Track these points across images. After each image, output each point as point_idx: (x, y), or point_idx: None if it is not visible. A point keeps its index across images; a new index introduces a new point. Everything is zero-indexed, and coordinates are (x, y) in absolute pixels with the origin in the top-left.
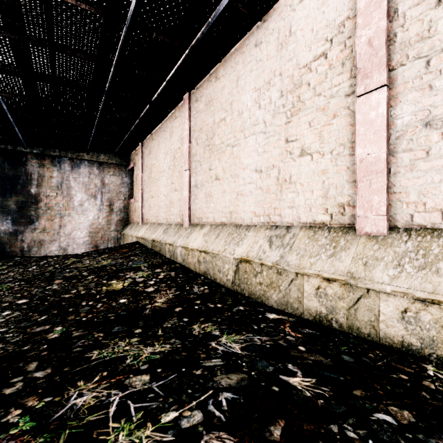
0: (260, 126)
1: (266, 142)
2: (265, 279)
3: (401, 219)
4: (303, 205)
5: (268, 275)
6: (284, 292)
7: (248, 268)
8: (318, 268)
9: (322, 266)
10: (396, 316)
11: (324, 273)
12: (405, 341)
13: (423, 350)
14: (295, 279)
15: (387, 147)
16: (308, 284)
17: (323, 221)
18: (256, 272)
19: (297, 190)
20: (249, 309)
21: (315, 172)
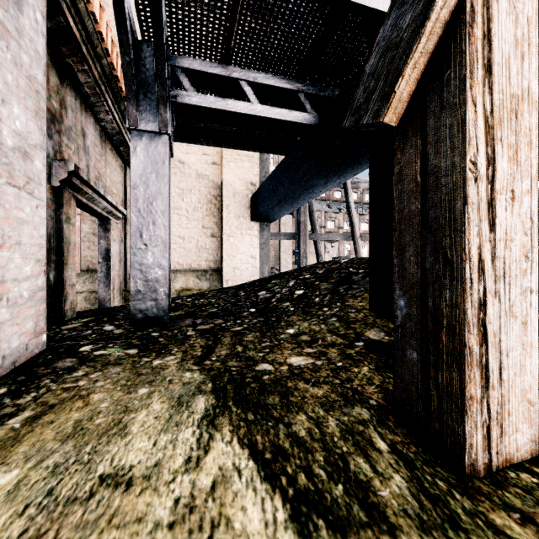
0: None
1: None
2: None
3: (86, 266)
4: None
5: None
6: None
7: None
8: None
9: None
10: (83, 300)
11: None
12: (86, 307)
13: (92, 308)
14: None
15: (81, 238)
16: None
17: None
18: None
19: None
20: None
21: None
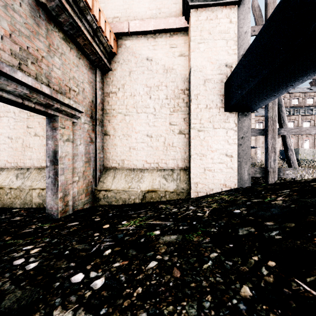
0: (11, 114)
1: (15, 123)
2: (13, 195)
3: None
4: (36, 158)
5: (14, 193)
6: (23, 199)
7: (1, 191)
8: (39, 185)
9: (41, 184)
10: None
11: (41, 187)
12: None
13: None
14: (29, 192)
15: None
16: (35, 193)
17: (45, 165)
18: (7, 193)
19: (33, 151)
20: (1, 211)
21: (41, 144)
